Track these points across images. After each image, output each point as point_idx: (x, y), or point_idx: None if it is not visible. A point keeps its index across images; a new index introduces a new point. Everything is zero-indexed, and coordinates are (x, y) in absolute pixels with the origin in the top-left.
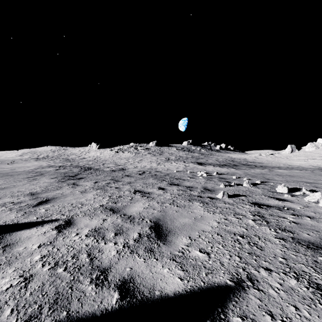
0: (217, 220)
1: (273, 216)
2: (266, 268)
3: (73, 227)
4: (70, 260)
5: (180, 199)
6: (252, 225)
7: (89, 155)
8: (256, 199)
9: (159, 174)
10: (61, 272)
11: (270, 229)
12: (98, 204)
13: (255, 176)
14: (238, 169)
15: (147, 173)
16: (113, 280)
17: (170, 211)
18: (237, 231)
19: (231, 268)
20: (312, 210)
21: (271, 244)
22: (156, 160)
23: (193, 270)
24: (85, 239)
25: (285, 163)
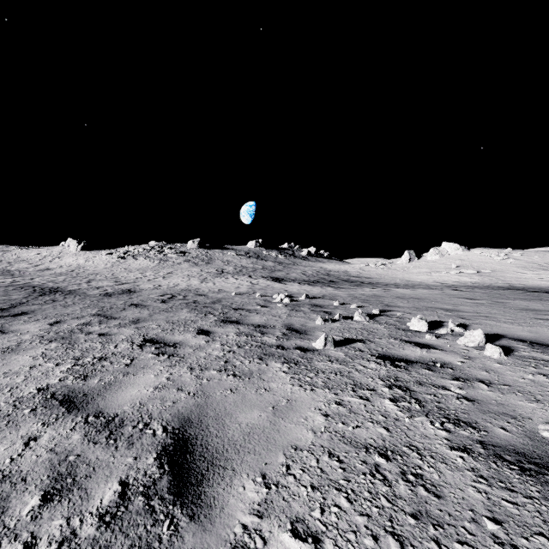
0: (323, 408)
1: (425, 385)
2: None
3: None
4: None
5: (242, 357)
6: (394, 414)
7: (61, 263)
8: (383, 348)
9: (203, 301)
10: None
11: (432, 422)
12: (35, 384)
13: (368, 300)
14: (338, 289)
15: (178, 299)
16: None
17: (217, 390)
18: (369, 437)
19: None
20: (479, 364)
21: (452, 472)
22: (199, 274)
23: None
24: None
25: (402, 278)
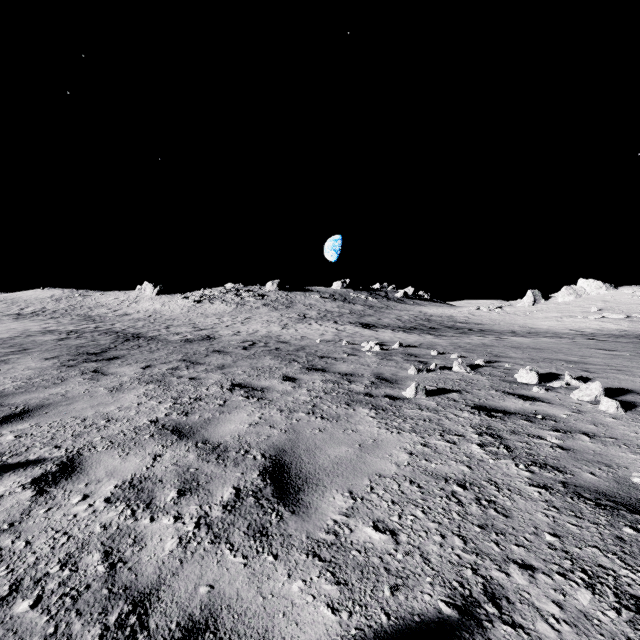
0: (408, 448)
1: (519, 434)
2: (523, 564)
3: (77, 479)
4: (54, 575)
5: (329, 403)
6: (479, 456)
7: (138, 308)
8: (480, 399)
9: (285, 348)
10: (22, 614)
11: (518, 464)
12: (146, 417)
13: (473, 350)
14: (439, 337)
15: (259, 346)
16: (162, 627)
17: (307, 429)
18: (450, 472)
19: (447, 569)
20: (588, 418)
21: (525, 502)
22: (279, 319)
23: (362, 582)
24: (103, 511)
25: (523, 325)
